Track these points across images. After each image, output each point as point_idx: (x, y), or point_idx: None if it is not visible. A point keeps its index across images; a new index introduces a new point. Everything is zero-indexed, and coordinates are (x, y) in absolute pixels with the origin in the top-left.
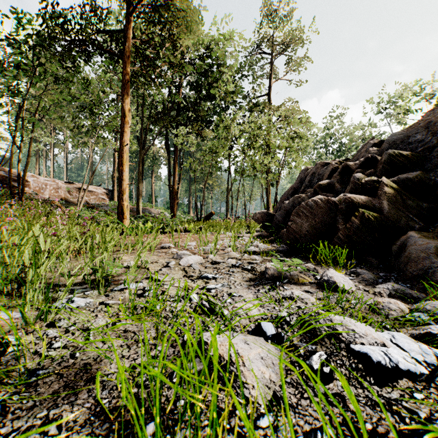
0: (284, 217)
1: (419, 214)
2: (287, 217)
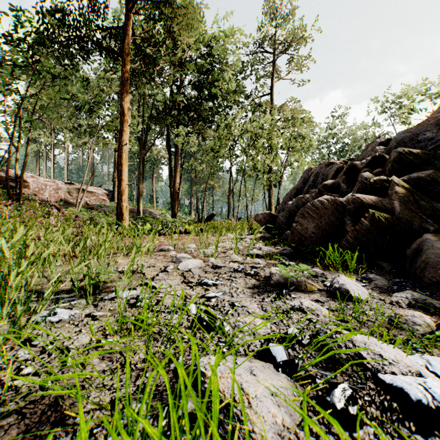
0: (287, 219)
1: (432, 215)
2: (291, 218)
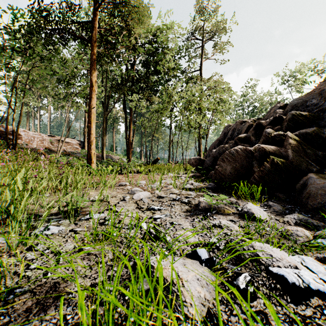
0: (212, 162)
1: (315, 160)
2: (214, 162)
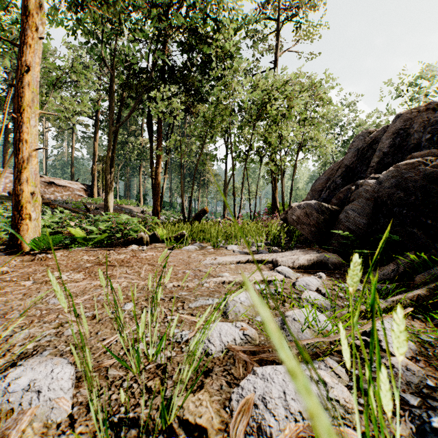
0: (370, 216)
1: None
2: (379, 214)
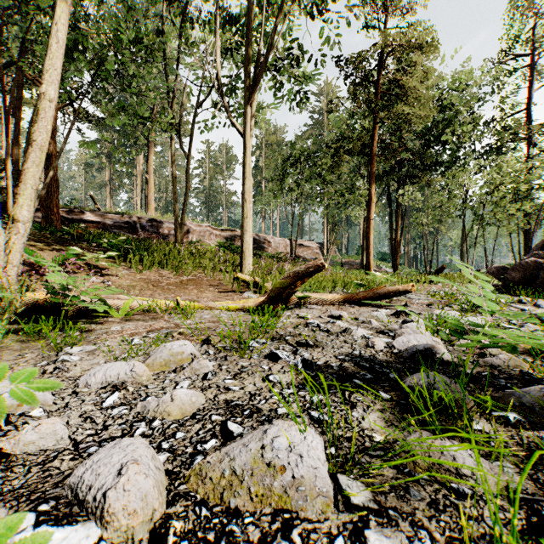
0: None
1: None
2: None
